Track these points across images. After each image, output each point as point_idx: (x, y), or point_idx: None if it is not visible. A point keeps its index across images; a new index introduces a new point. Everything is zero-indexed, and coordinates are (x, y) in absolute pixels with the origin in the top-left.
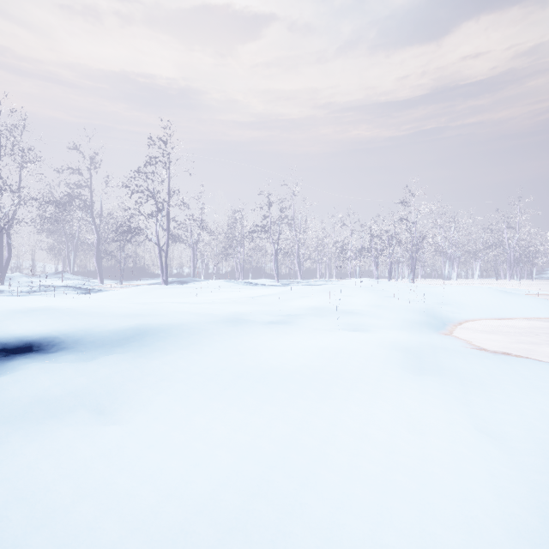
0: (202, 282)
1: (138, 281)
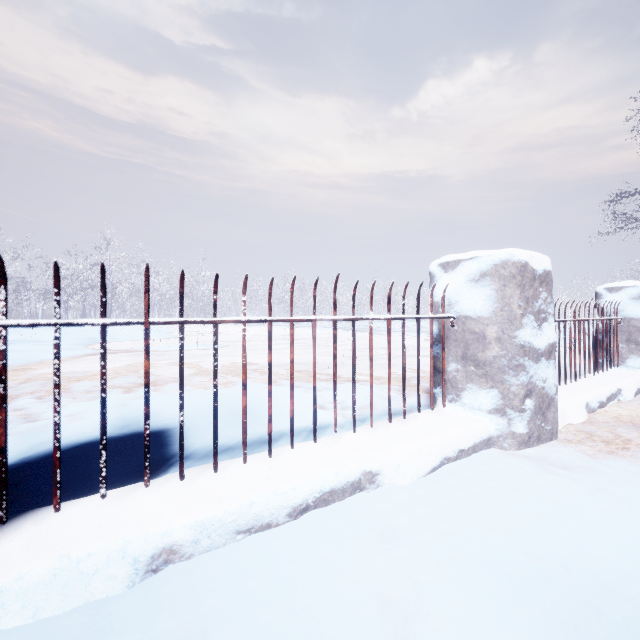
0: None
1: None
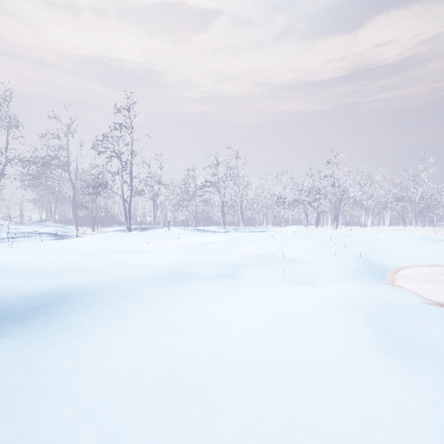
0: (160, 229)
1: (108, 228)
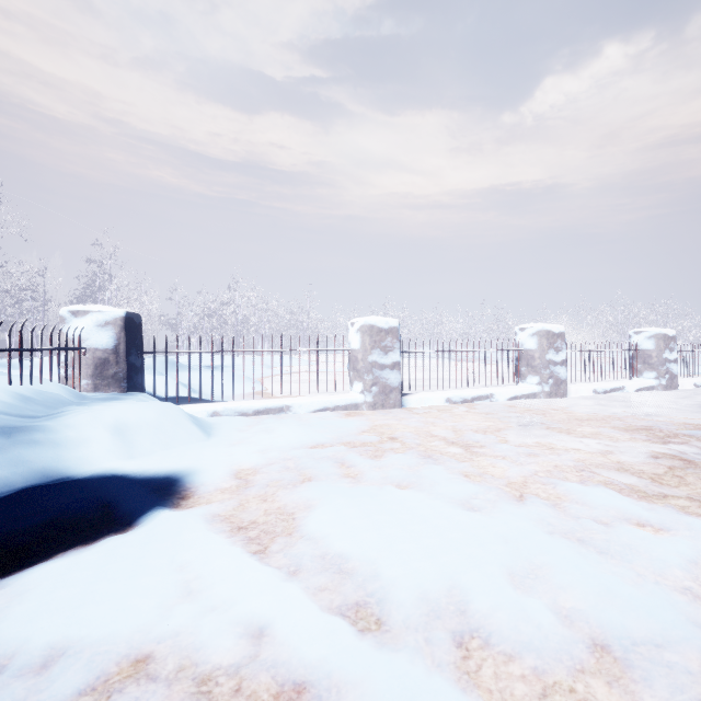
0: None
1: None
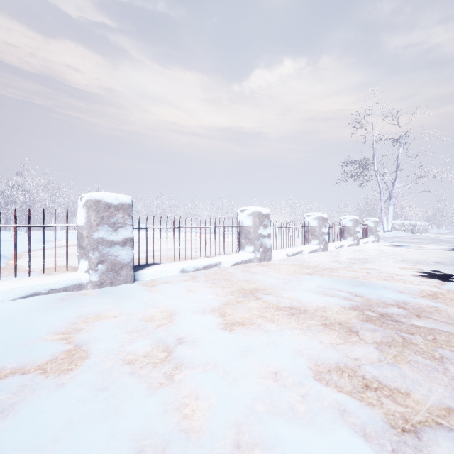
0: None
1: None
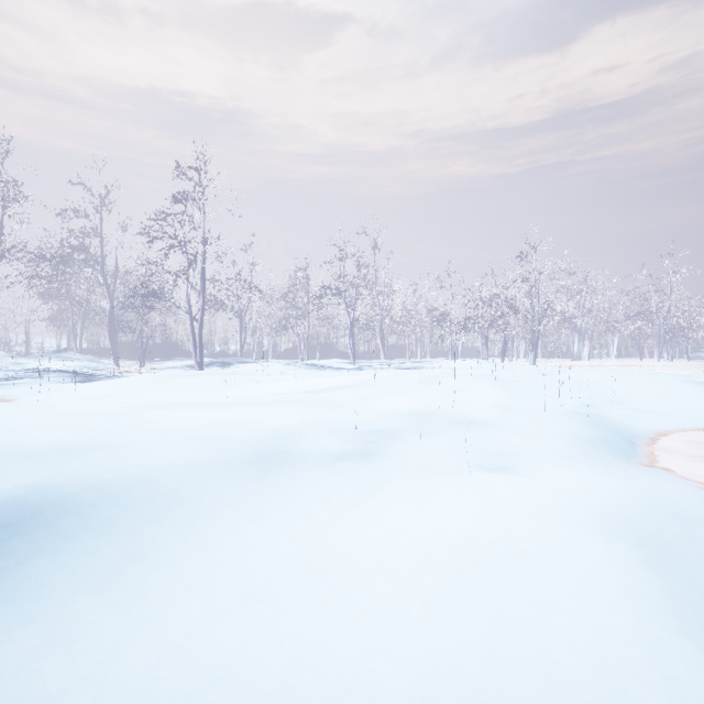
0: (249, 365)
1: (167, 362)
